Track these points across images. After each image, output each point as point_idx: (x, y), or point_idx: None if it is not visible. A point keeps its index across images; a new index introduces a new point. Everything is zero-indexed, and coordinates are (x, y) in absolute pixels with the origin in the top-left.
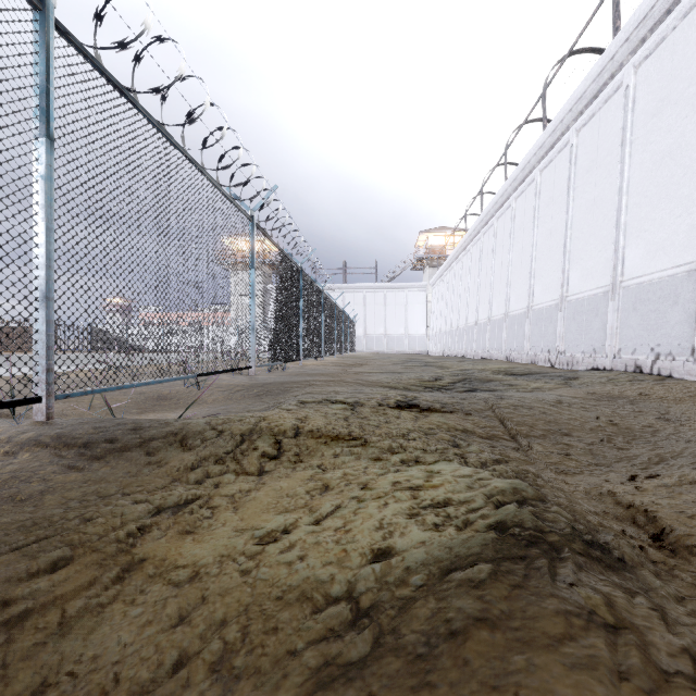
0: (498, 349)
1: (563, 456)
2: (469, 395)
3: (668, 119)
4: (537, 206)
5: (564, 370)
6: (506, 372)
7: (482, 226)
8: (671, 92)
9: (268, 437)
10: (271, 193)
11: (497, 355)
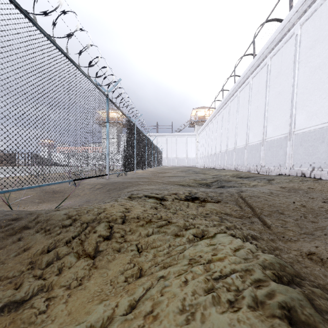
0: (231, 164)
1: (284, 228)
2: (224, 190)
3: (318, 50)
4: (250, 95)
5: (265, 175)
6: (237, 176)
7: (223, 105)
8: (320, 37)
9: (104, 225)
10: (117, 82)
11: (230, 167)
